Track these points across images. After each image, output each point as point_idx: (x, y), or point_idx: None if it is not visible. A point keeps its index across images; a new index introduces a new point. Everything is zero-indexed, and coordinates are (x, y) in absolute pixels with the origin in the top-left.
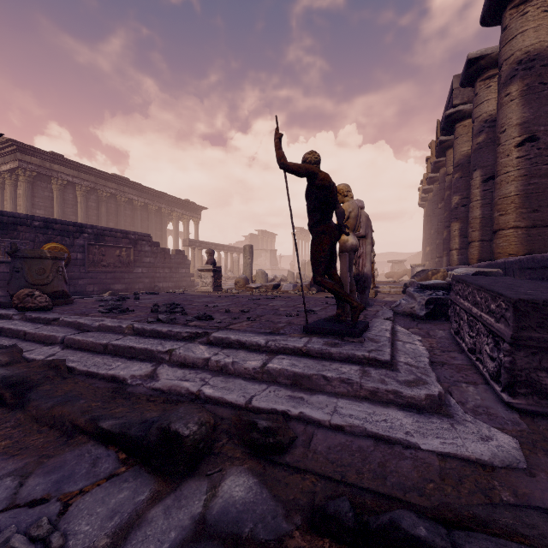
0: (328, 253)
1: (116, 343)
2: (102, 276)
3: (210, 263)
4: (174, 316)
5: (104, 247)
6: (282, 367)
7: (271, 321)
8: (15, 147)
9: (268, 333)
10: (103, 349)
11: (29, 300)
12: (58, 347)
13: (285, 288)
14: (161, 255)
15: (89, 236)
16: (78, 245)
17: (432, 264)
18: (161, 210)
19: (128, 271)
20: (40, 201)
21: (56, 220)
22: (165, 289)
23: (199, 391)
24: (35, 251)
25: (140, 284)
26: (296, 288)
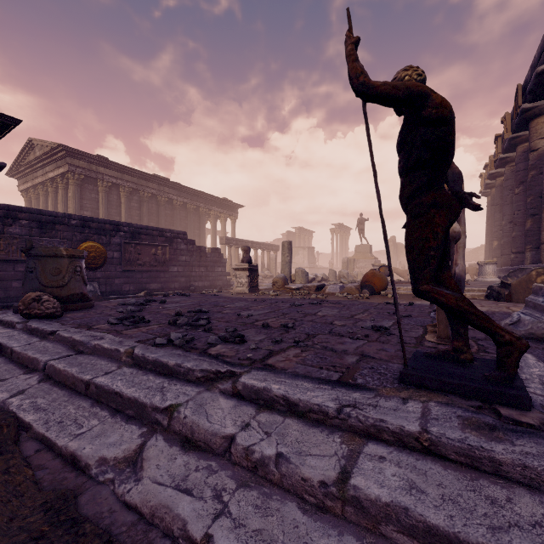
0: (442, 242)
1: (100, 383)
2: (138, 276)
3: (245, 261)
4: (194, 333)
5: (140, 245)
6: (390, 499)
7: (330, 349)
8: (65, 152)
9: (336, 383)
10: (84, 389)
11: (35, 306)
12: (37, 377)
13: (330, 289)
14: (197, 253)
15: (125, 235)
16: (114, 243)
17: (504, 261)
18: (199, 209)
19: (164, 270)
20: (88, 203)
21: (92, 218)
22: (201, 289)
23: (205, 542)
24: (50, 248)
25: (176, 283)
26: (344, 289)
